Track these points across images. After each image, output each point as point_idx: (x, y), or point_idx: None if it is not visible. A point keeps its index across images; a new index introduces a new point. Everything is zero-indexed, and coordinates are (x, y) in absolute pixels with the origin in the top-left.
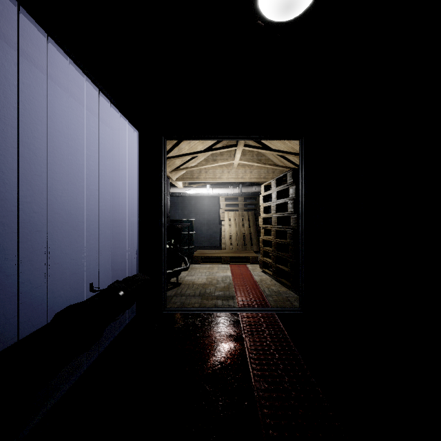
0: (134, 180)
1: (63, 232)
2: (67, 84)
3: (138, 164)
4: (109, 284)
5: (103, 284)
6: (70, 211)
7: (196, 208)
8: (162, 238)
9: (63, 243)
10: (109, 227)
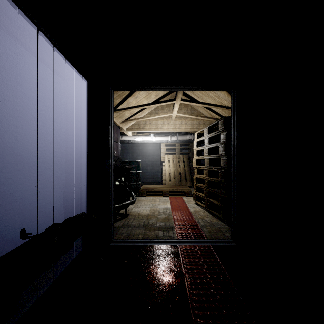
0: (83, 125)
1: (4, 173)
2: (8, 25)
3: (87, 110)
4: (61, 219)
5: (55, 219)
6: (14, 153)
7: (142, 152)
8: (109, 178)
9: (5, 184)
10: (61, 168)
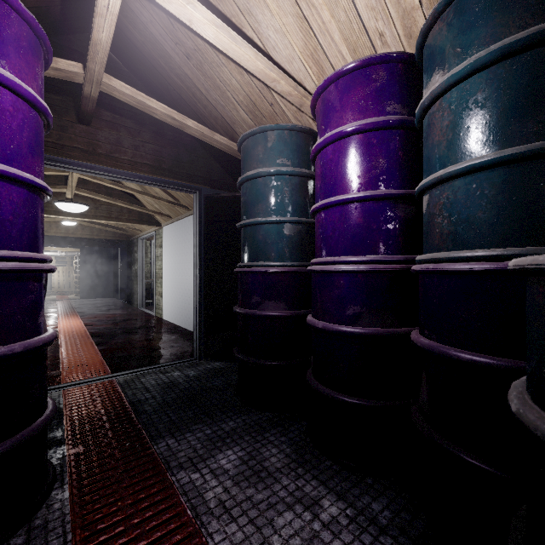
0: None
1: None
2: None
3: None
4: None
5: None
6: None
7: None
8: None
9: None
10: None
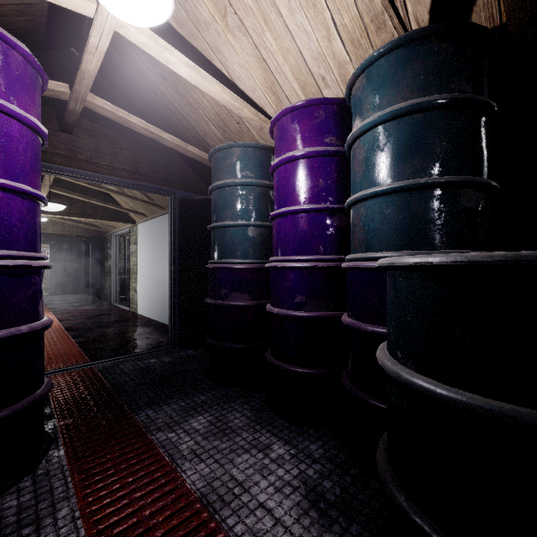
0: None
1: None
2: None
3: None
4: None
5: None
6: None
7: None
8: None
9: None
10: None
